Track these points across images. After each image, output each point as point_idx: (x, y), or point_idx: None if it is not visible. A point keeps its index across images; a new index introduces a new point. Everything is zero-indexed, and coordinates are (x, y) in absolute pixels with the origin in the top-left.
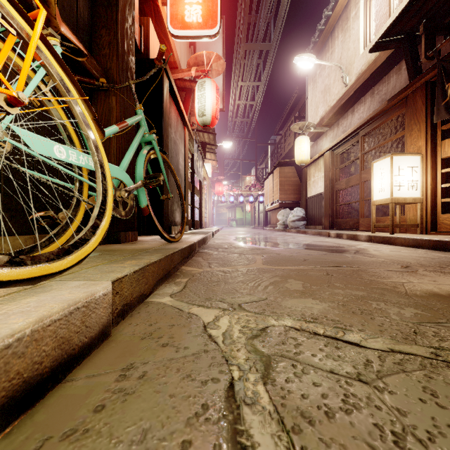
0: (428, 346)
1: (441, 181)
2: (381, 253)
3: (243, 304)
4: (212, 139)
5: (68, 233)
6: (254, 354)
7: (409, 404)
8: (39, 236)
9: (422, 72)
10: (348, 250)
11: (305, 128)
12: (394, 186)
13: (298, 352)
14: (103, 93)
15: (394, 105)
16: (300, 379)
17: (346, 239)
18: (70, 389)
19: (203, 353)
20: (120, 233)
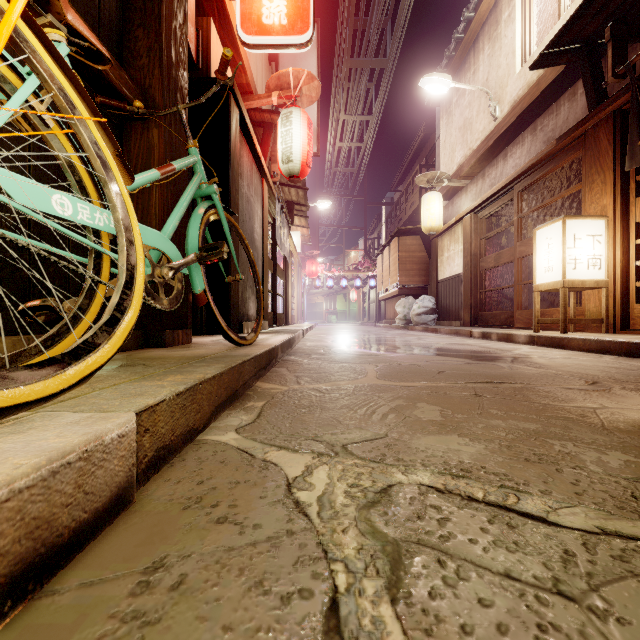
0: None
1: (637, 256)
2: (551, 361)
3: (350, 444)
4: (302, 197)
5: (76, 333)
6: (371, 538)
7: None
8: (36, 337)
9: (607, 98)
10: (502, 357)
11: (436, 180)
12: (567, 264)
13: (446, 535)
14: (140, 123)
15: (567, 146)
16: (455, 591)
17: (496, 340)
18: (46, 614)
19: (285, 536)
20: (165, 333)
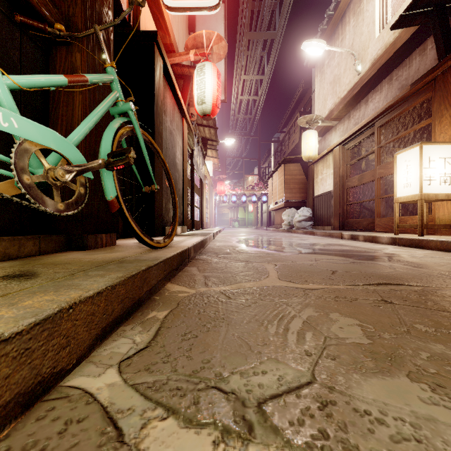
0: None
1: None
2: (423, 261)
3: (268, 400)
4: (213, 134)
5: None
6: None
7: None
8: None
9: None
10: (378, 256)
11: (313, 121)
12: (423, 180)
13: None
14: (64, 48)
15: (419, 90)
16: None
17: (363, 241)
18: None
19: None
20: (87, 236)
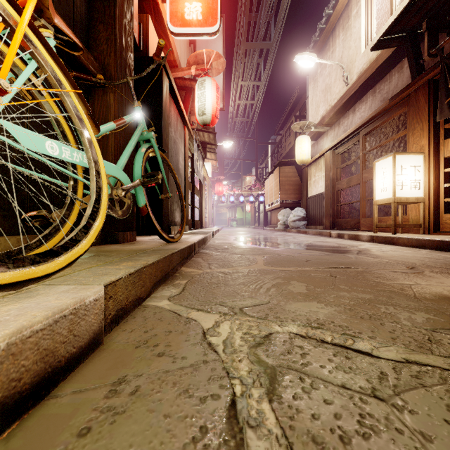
0: (446, 356)
1: (445, 181)
2: (384, 253)
3: (245, 308)
4: (212, 139)
5: (61, 234)
6: (257, 365)
7: (434, 427)
8: (32, 236)
9: (424, 70)
10: (350, 251)
11: (306, 127)
12: (396, 186)
13: (305, 363)
14: (101, 90)
15: (396, 104)
16: (309, 395)
17: (347, 239)
18: (54, 408)
19: (202, 364)
20: (118, 233)
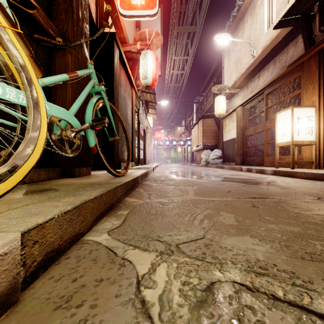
0: None
1: None
2: (289, 185)
3: (181, 244)
4: (153, 98)
5: None
6: None
7: None
8: None
9: (315, 43)
10: (261, 182)
11: (222, 89)
12: (294, 132)
13: None
14: (60, 51)
15: (293, 70)
16: None
17: (255, 173)
18: None
19: None
20: (75, 169)
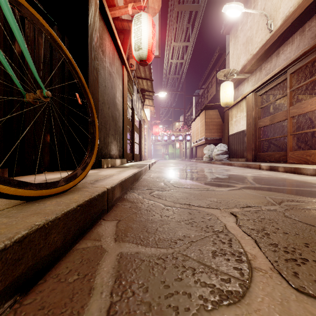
0: None
1: None
2: None
3: None
4: (150, 86)
5: None
6: None
7: None
8: None
9: None
10: None
11: (229, 75)
12: None
13: None
14: None
15: None
16: None
17: (283, 172)
18: None
19: None
20: None
